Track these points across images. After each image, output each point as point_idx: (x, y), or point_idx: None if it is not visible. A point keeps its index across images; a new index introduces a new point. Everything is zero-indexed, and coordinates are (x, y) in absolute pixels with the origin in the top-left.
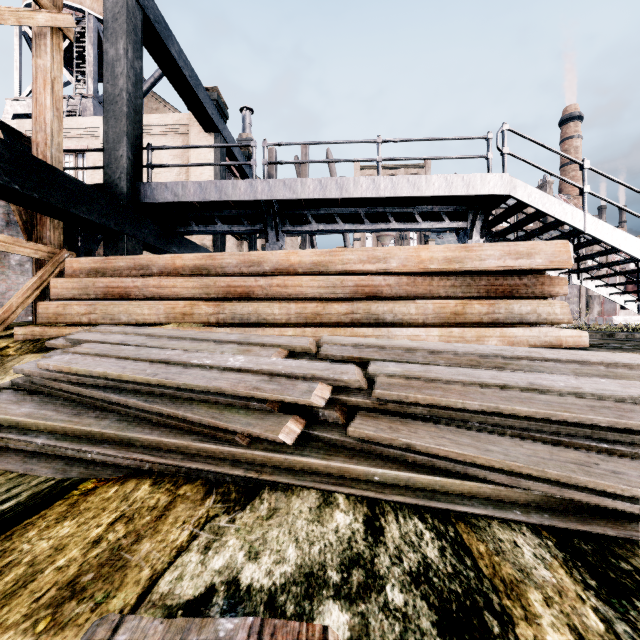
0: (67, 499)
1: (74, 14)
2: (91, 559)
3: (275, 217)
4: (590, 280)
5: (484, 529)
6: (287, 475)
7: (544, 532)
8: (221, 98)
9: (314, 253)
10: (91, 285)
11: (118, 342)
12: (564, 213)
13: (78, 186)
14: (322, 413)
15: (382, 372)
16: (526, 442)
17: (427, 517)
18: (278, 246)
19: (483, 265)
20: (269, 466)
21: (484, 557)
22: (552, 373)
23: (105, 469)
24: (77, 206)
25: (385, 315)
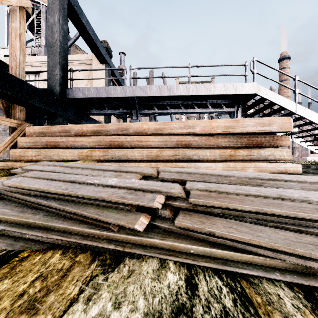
0: (10, 264)
1: (35, 4)
2: (15, 308)
3: (136, 106)
4: (297, 138)
5: (258, 285)
6: (139, 249)
7: (295, 287)
8: (109, 46)
9: (156, 123)
10: (39, 140)
11: (49, 170)
12: (285, 103)
13: (32, 89)
14: (160, 212)
15: (194, 188)
16: (280, 230)
17: (223, 276)
18: (137, 121)
19: (245, 130)
20: (129, 243)
21: (261, 306)
22: (289, 188)
23: (36, 244)
24: (32, 99)
25: (193, 156)
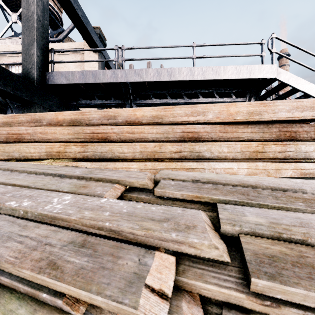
0: None
1: None
2: None
3: (130, 94)
4: None
5: None
6: None
7: None
8: (102, 33)
9: (153, 109)
10: None
11: None
12: (311, 89)
13: None
14: None
15: (243, 226)
16: None
17: None
18: None
19: (276, 116)
20: None
21: None
22: None
23: None
24: None
25: (205, 153)
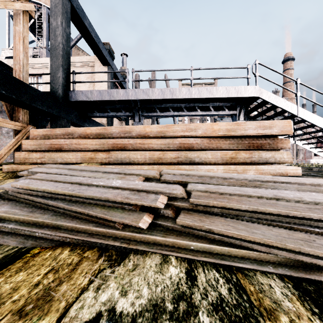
0: (23, 259)
1: (36, 6)
2: (32, 295)
3: (138, 108)
4: (300, 141)
5: (252, 277)
6: (143, 245)
7: (286, 279)
8: (111, 48)
9: (158, 126)
10: (43, 143)
11: (55, 173)
12: (287, 106)
13: (36, 92)
14: (162, 211)
15: (194, 189)
16: (274, 228)
17: (220, 270)
18: (140, 123)
19: (246, 133)
20: (134, 240)
21: (253, 294)
22: (286, 189)
23: (45, 241)
24: (36, 102)
25: (195, 159)
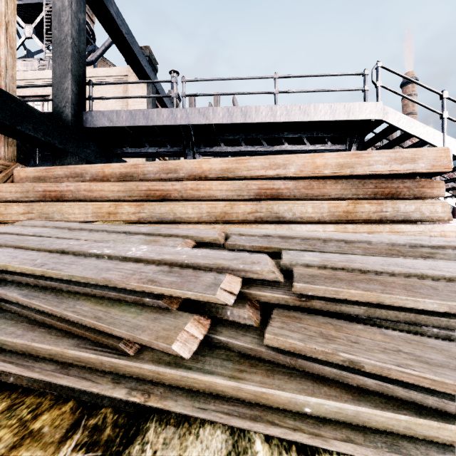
0: None
1: None
2: None
3: (192, 140)
4: None
5: None
6: (183, 400)
7: None
8: (152, 55)
9: (223, 161)
10: (31, 189)
11: (31, 234)
12: (427, 134)
13: (24, 107)
14: (230, 311)
15: (298, 262)
16: None
17: None
18: None
19: (371, 169)
20: (161, 383)
21: None
22: None
23: None
24: (23, 124)
25: (285, 213)
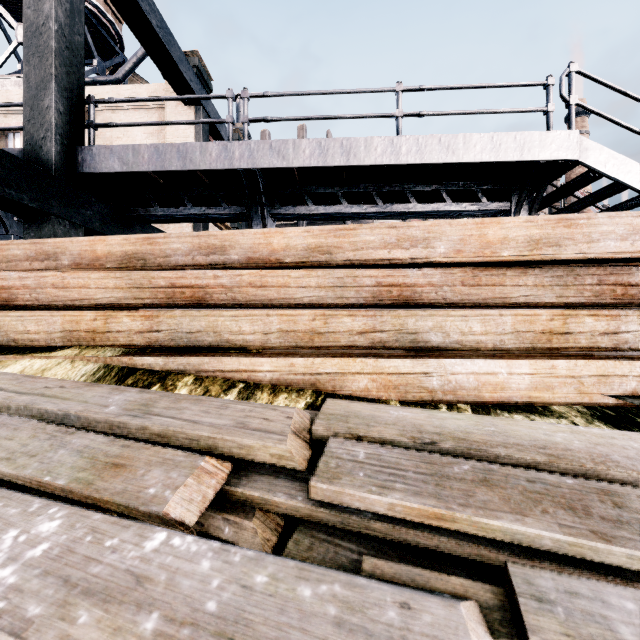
0: None
1: None
2: None
3: (260, 195)
4: None
5: None
6: None
7: None
8: (203, 66)
9: (309, 232)
10: None
11: None
12: None
13: None
14: None
15: None
16: None
17: None
18: None
19: (595, 250)
20: None
21: None
22: None
23: None
24: None
25: (429, 334)
